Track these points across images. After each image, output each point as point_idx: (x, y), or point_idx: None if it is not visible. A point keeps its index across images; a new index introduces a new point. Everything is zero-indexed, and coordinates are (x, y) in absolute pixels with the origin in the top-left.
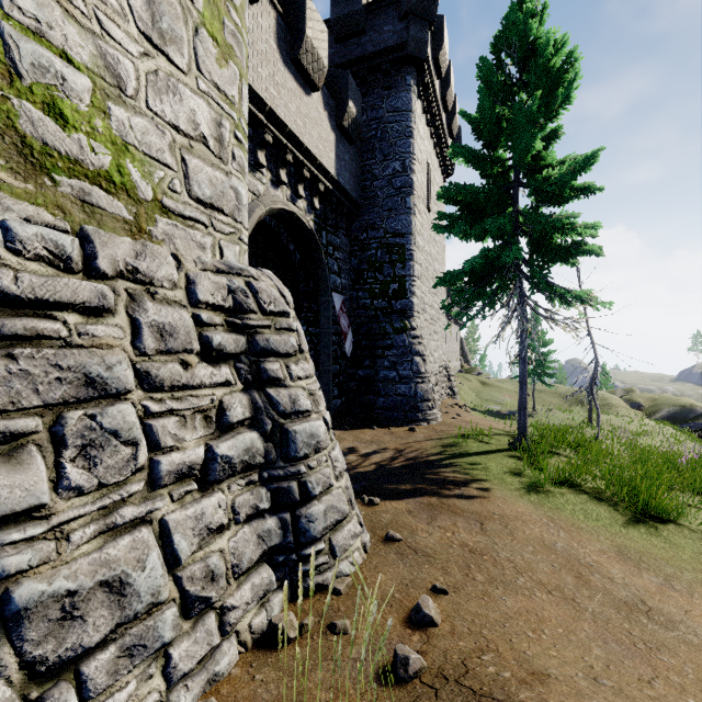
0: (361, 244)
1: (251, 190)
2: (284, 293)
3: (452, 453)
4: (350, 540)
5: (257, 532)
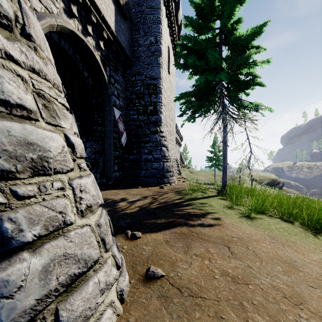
0: (131, 83)
1: (44, 4)
2: None
3: (188, 198)
4: (97, 297)
5: None
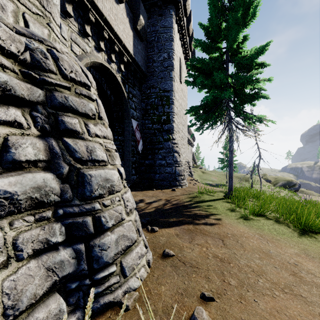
0: (147, 95)
1: (81, 47)
2: (87, 73)
3: (196, 201)
4: (137, 260)
5: (46, 265)
